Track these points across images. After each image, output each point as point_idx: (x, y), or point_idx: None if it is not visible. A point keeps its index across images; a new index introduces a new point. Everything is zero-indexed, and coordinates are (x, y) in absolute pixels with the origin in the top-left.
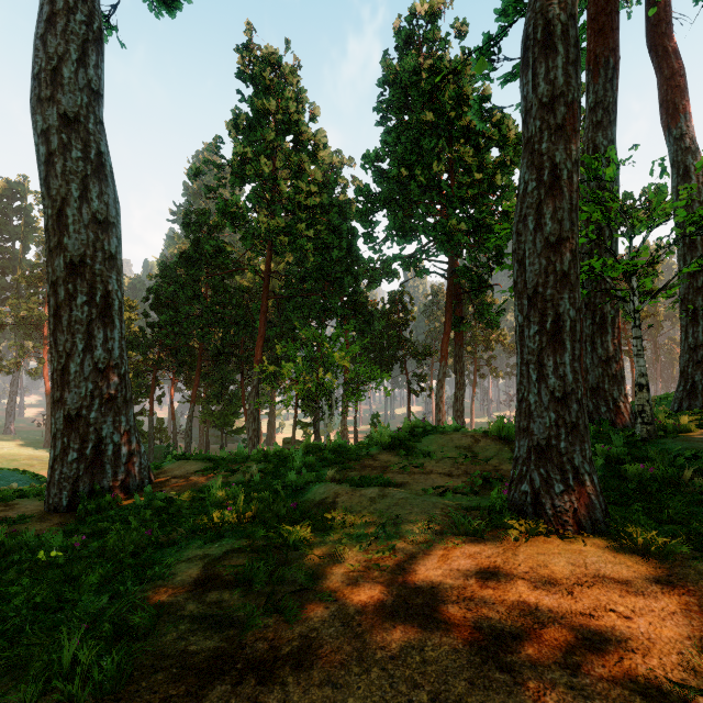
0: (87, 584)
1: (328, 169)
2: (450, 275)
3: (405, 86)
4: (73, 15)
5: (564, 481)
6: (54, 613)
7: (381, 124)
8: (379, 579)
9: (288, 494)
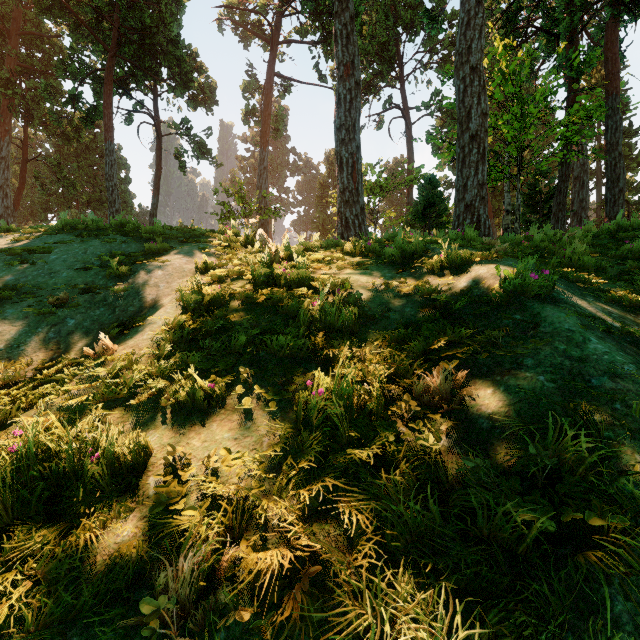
0: None
1: None
2: None
3: None
4: None
5: None
6: None
7: None
8: None
9: None
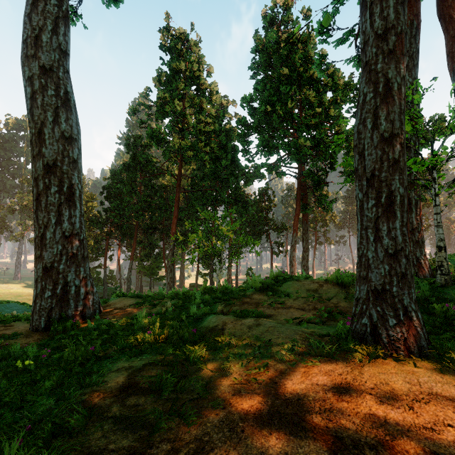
0: (43, 388)
1: (219, 108)
2: (300, 176)
3: (269, 52)
4: (49, 0)
5: (396, 317)
6: (17, 410)
7: (253, 78)
8: (257, 391)
9: (190, 322)
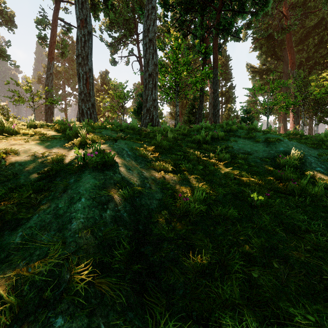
0: None
1: None
2: None
3: None
4: None
5: None
6: None
7: None
8: None
9: None
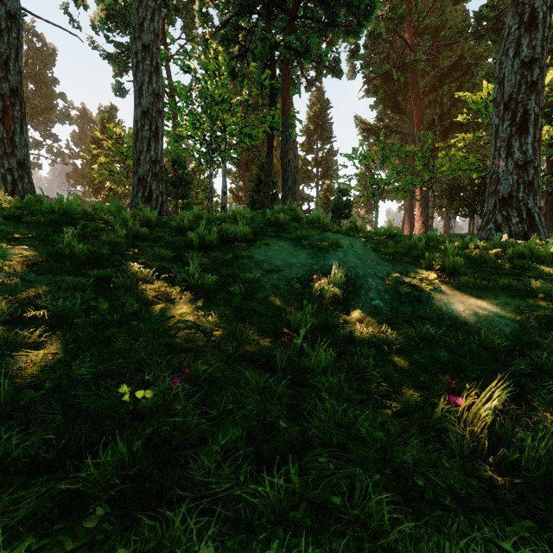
0: None
1: None
2: None
3: None
4: None
5: None
6: None
7: None
8: None
9: None
